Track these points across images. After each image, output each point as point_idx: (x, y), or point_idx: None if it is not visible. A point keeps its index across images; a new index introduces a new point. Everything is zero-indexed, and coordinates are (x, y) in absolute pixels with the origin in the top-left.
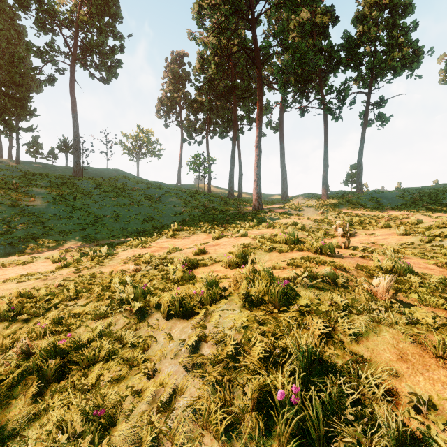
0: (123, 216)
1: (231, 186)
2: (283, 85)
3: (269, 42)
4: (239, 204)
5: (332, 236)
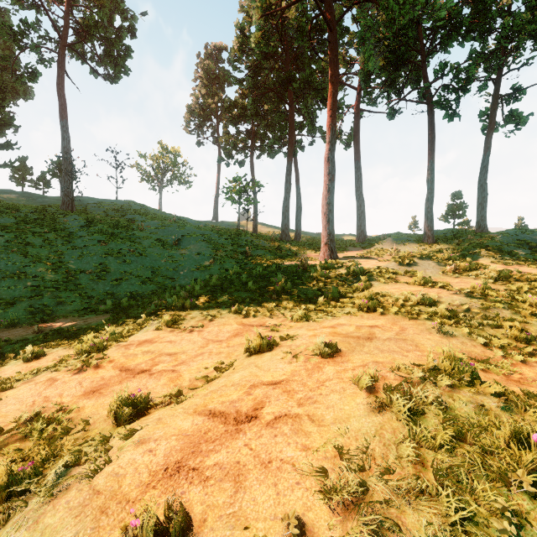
0: (113, 271)
1: (285, 222)
2: (373, 54)
3: None
4: (297, 249)
5: None
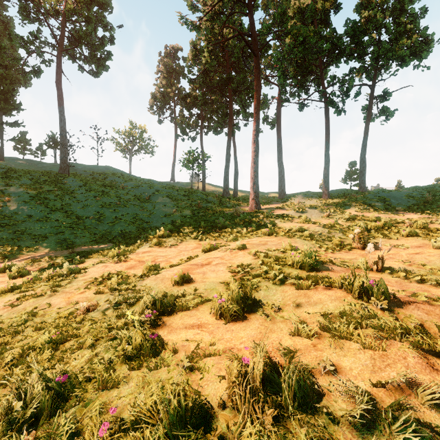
0: (107, 217)
1: (226, 184)
2: (283, 74)
3: (269, 25)
4: (234, 203)
5: (349, 248)
